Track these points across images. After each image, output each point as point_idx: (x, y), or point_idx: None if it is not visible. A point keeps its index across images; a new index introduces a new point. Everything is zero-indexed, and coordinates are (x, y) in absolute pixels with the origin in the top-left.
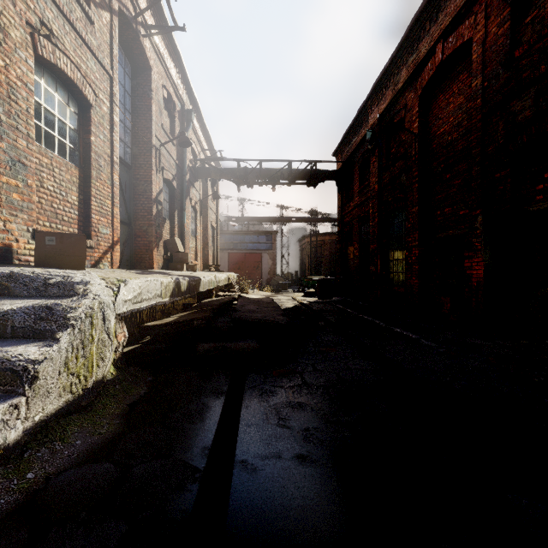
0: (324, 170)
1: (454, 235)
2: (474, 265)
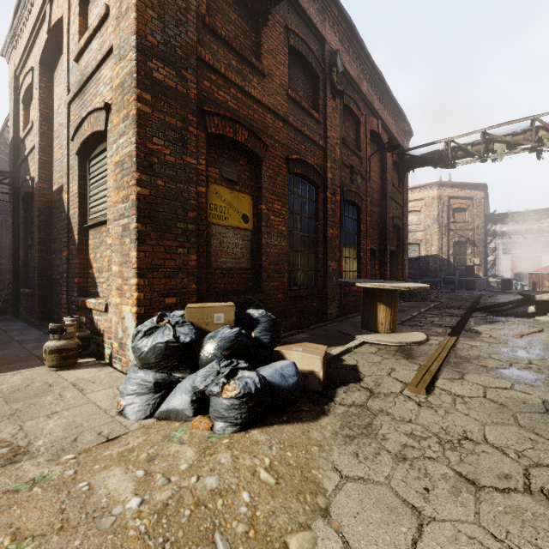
0: None
1: (372, 249)
2: (388, 269)
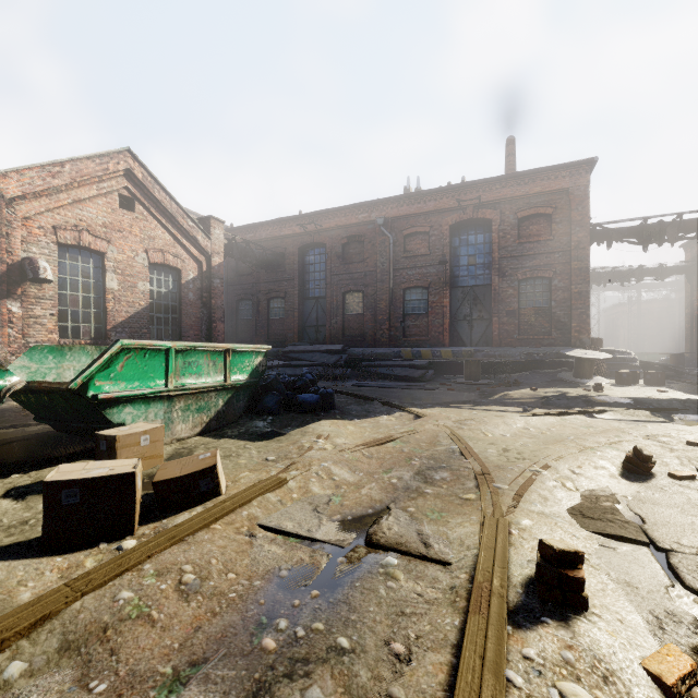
0: (673, 268)
1: None
2: None
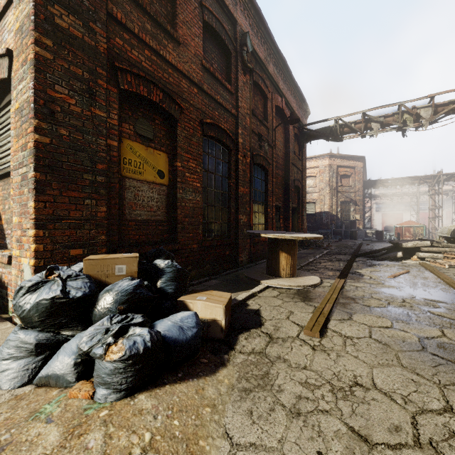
0: None
1: (278, 205)
2: (290, 222)
